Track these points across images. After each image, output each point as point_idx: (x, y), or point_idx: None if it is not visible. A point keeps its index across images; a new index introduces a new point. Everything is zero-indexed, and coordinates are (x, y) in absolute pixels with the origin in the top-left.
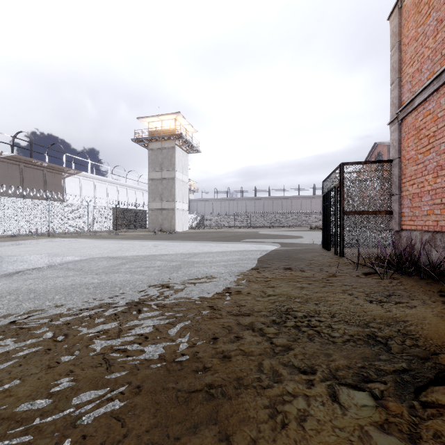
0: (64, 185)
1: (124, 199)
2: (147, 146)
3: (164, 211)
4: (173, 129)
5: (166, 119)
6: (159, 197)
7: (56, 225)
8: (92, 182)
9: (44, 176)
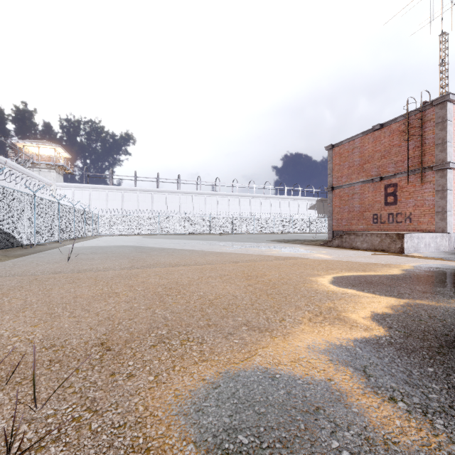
0: None
1: None
2: None
3: None
4: None
5: None
6: None
7: None
8: None
9: None
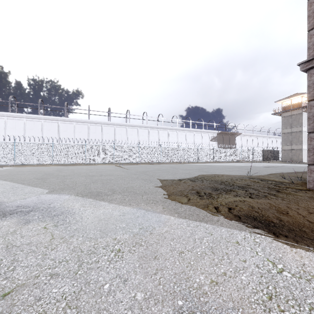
0: (235, 141)
1: (260, 144)
2: (279, 114)
3: (293, 150)
4: (300, 104)
5: (294, 98)
6: (289, 143)
7: (242, 158)
8: (246, 137)
9: (229, 138)
